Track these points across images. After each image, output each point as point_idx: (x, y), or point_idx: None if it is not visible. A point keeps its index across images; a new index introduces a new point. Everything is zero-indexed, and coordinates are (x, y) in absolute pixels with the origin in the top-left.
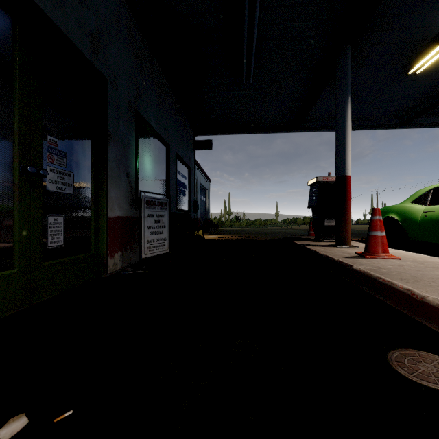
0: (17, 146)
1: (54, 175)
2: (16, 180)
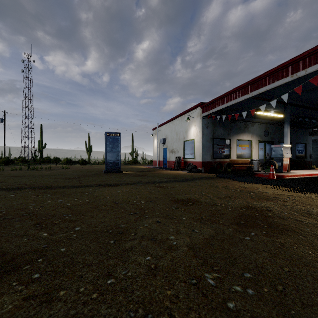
0: (264, 155)
1: (267, 156)
2: (264, 158)
